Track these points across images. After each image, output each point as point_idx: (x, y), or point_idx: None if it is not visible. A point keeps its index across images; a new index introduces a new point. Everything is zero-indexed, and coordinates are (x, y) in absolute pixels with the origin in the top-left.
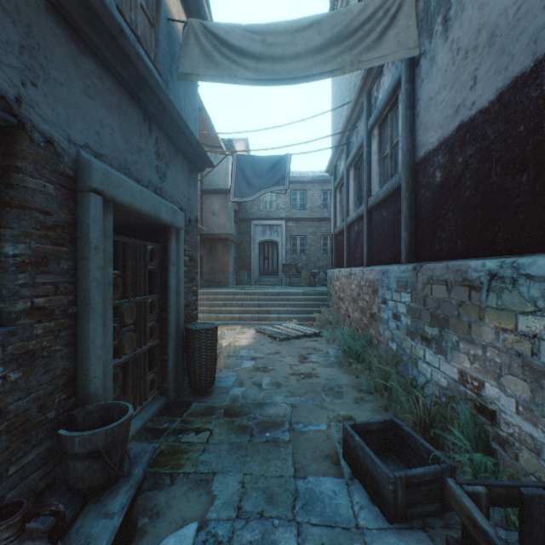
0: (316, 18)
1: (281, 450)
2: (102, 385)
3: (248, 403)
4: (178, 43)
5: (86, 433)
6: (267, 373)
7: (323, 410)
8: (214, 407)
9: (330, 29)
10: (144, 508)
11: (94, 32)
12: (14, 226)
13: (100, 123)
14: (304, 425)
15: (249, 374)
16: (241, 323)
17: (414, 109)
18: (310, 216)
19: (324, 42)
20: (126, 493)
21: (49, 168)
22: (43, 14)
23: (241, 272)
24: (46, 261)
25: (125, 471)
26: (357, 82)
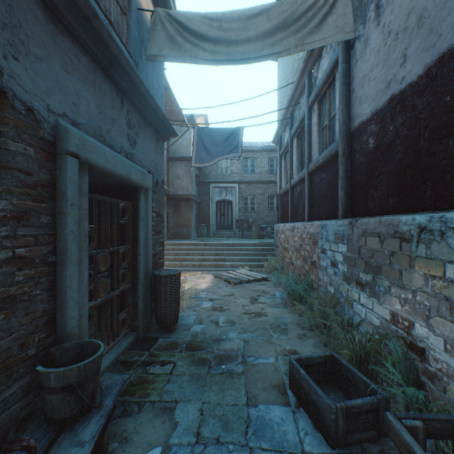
0: (265, 6)
1: (235, 381)
2: (78, 325)
3: (206, 338)
4: (147, 29)
5: (61, 369)
6: (223, 312)
7: (271, 345)
8: (177, 342)
9: (278, 16)
10: (114, 434)
11: (71, 15)
12: None
13: (77, 96)
14: (255, 358)
15: (208, 313)
16: (201, 269)
17: (349, 86)
18: (259, 180)
19: (272, 27)
20: (97, 423)
21: (30, 133)
22: None
23: (201, 227)
24: (27, 216)
25: (97, 402)
26: (299, 65)
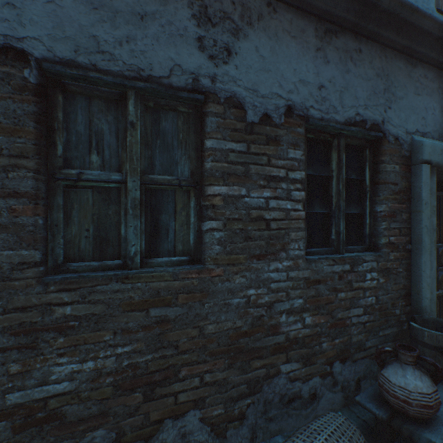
0: None
1: None
2: (429, 305)
3: None
4: None
5: (432, 331)
6: None
7: None
8: None
9: None
10: None
11: (423, 47)
12: (379, 195)
13: (424, 110)
14: None
15: None
16: None
17: None
18: None
19: None
20: None
21: (395, 155)
22: (392, 62)
23: None
24: (394, 214)
25: None
26: None
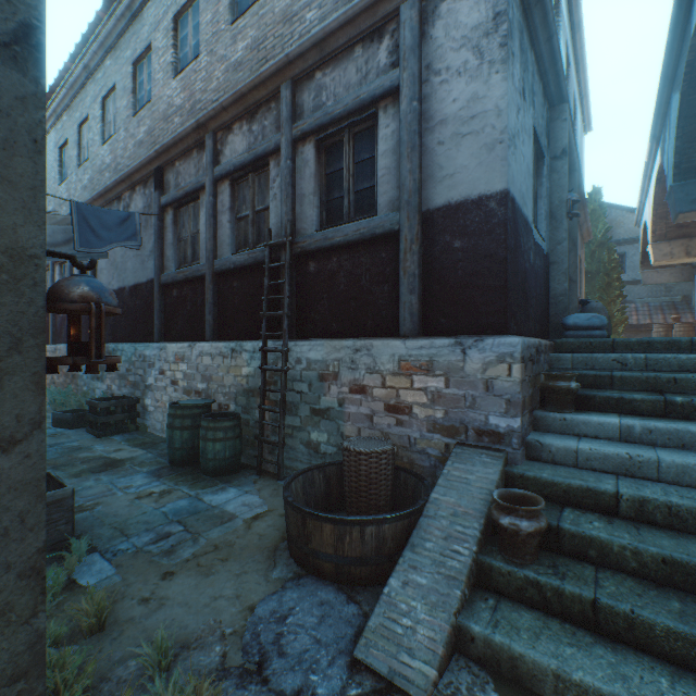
0: None
1: None
2: None
3: None
4: None
5: None
6: None
7: None
8: None
9: None
10: None
11: None
12: None
13: None
14: None
15: None
16: None
17: (97, 266)
18: None
19: None
20: None
21: None
22: None
23: None
24: None
25: None
26: (63, 203)
